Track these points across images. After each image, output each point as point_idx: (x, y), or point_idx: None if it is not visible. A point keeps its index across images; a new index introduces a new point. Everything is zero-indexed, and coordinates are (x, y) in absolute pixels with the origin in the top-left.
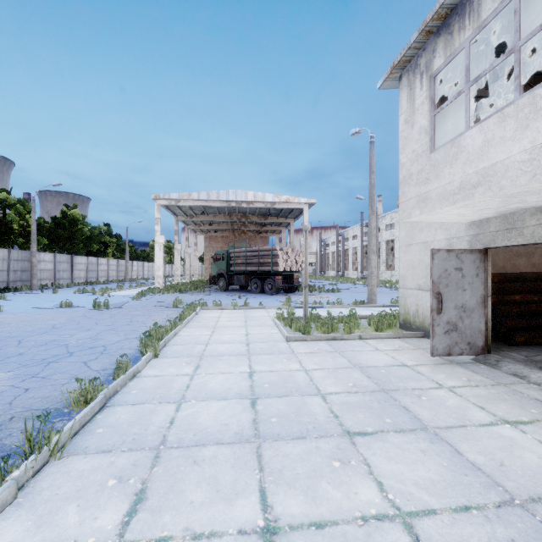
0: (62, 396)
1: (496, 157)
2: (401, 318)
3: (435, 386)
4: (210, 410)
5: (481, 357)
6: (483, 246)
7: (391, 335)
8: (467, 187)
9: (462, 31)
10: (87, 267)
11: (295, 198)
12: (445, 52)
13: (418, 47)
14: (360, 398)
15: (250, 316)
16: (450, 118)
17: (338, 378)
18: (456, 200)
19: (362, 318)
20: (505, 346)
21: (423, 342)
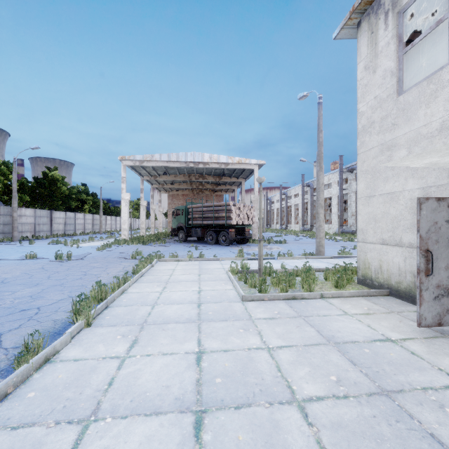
0: None
1: None
2: (360, 272)
3: None
4: (128, 444)
5: None
6: None
7: (355, 294)
8: None
9: None
10: (65, 221)
11: (247, 159)
12: None
13: None
14: (356, 411)
15: (204, 268)
16: (410, 66)
17: (313, 366)
18: None
19: (316, 271)
20: None
21: (392, 302)
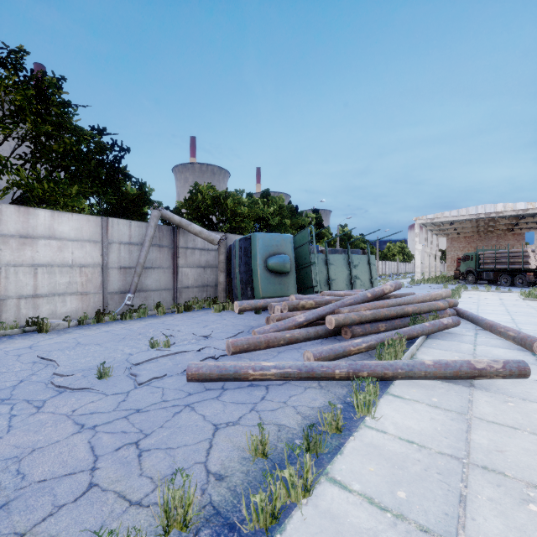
0: None
1: None
2: None
3: None
4: (488, 304)
5: None
6: None
7: None
8: None
9: None
10: None
11: None
12: None
13: None
14: None
15: (500, 294)
16: None
17: None
18: None
19: None
20: None
21: None
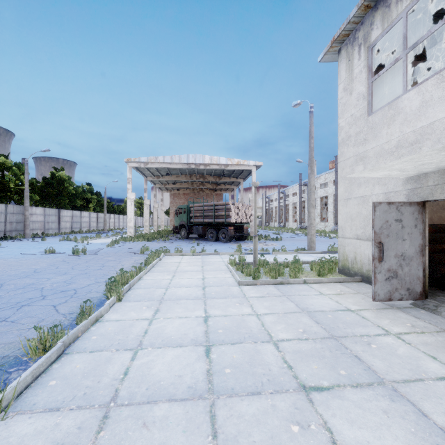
0: (24, 342)
1: (435, 116)
2: (340, 264)
3: (382, 333)
4: (165, 358)
5: (419, 302)
6: (420, 199)
7: (332, 280)
8: (405, 145)
9: (400, 3)
10: (72, 219)
11: (245, 161)
12: (382, 23)
13: (357, 22)
14: (311, 346)
15: (206, 261)
16: (383, 87)
17: (288, 324)
18: (402, 154)
19: (304, 264)
20: (439, 291)
21: (361, 286)
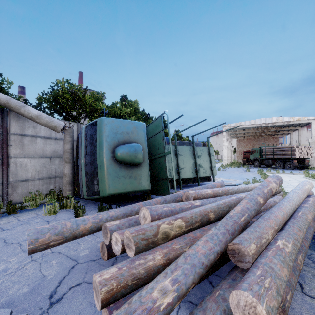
0: None
1: None
2: None
3: None
4: None
5: None
6: None
7: None
8: None
9: None
10: None
11: (305, 117)
12: None
13: None
14: None
15: (289, 176)
16: None
17: None
18: None
19: None
20: None
21: None
